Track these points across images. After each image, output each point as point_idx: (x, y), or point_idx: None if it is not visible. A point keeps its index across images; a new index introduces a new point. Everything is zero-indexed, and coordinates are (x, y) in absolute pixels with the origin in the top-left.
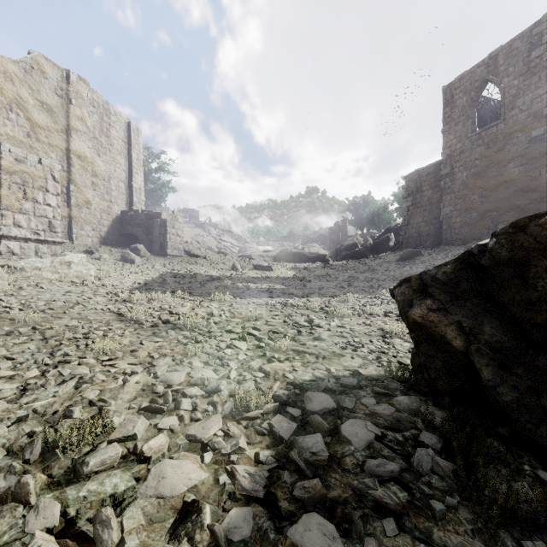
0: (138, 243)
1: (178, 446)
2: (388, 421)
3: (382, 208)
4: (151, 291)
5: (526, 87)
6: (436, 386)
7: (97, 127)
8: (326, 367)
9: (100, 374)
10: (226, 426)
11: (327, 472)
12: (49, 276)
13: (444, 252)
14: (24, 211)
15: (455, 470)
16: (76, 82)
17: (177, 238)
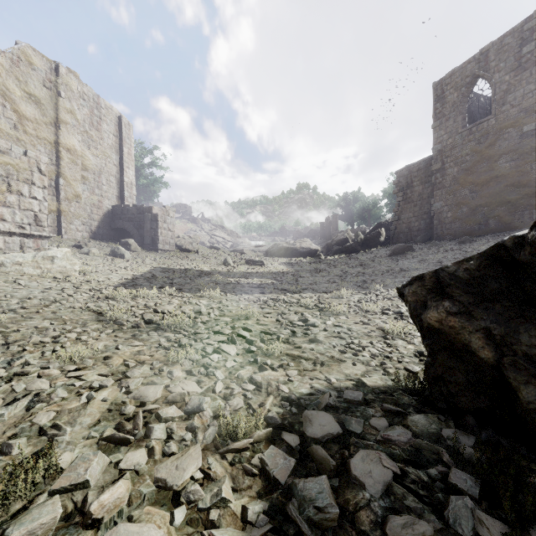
0: (130, 237)
1: (142, 497)
2: (406, 451)
3: (372, 203)
4: (138, 286)
5: (518, 82)
6: (457, 403)
7: (88, 121)
8: (326, 377)
9: (61, 390)
10: (207, 463)
11: (338, 535)
12: (30, 271)
13: (436, 247)
14: (8, 204)
15: (507, 533)
16: (65, 74)
17: (168, 232)
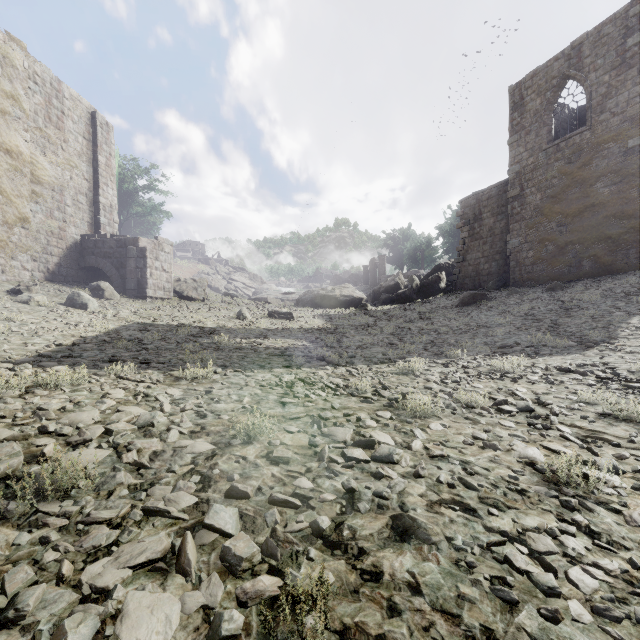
0: (108, 280)
1: None
2: None
3: (425, 243)
4: (69, 360)
5: (621, 84)
6: None
7: (42, 113)
8: None
9: None
10: None
11: None
12: None
13: (517, 295)
14: None
15: None
16: (3, 41)
17: (162, 273)
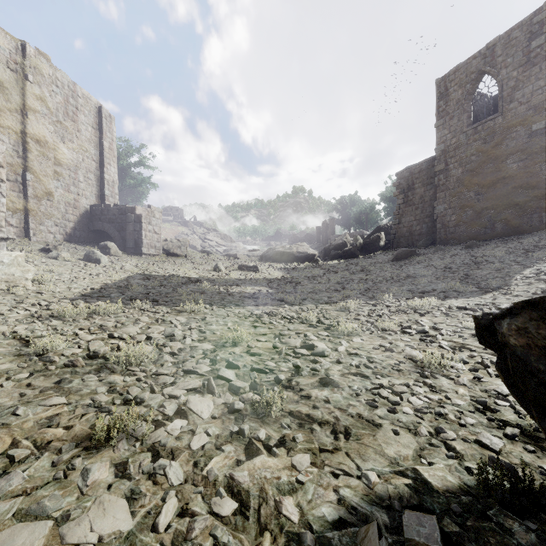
0: (111, 240)
1: None
2: None
3: (369, 207)
4: (104, 299)
5: (526, 79)
6: None
7: (61, 110)
8: (358, 466)
9: None
10: None
11: None
12: None
13: (441, 252)
14: None
15: None
16: (34, 56)
17: (154, 235)
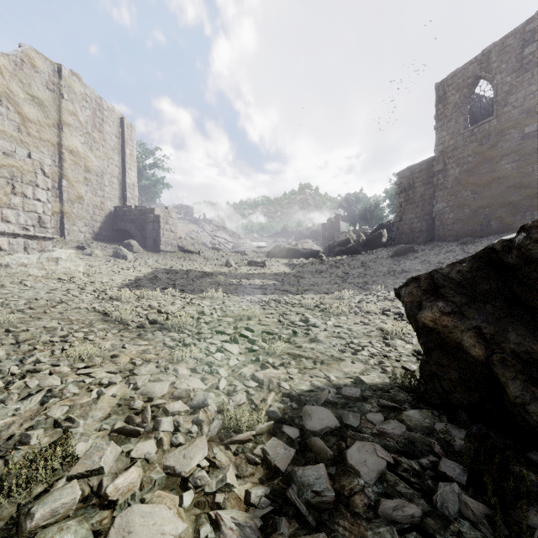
0: (132, 238)
1: (152, 482)
2: (400, 443)
3: (374, 204)
4: (141, 288)
5: (519, 84)
6: (450, 399)
7: (90, 122)
8: (325, 374)
9: (72, 386)
10: (212, 453)
11: (334, 517)
12: (35, 273)
13: (437, 248)
14: (12, 206)
15: (489, 515)
16: (68, 76)
17: (170, 233)
